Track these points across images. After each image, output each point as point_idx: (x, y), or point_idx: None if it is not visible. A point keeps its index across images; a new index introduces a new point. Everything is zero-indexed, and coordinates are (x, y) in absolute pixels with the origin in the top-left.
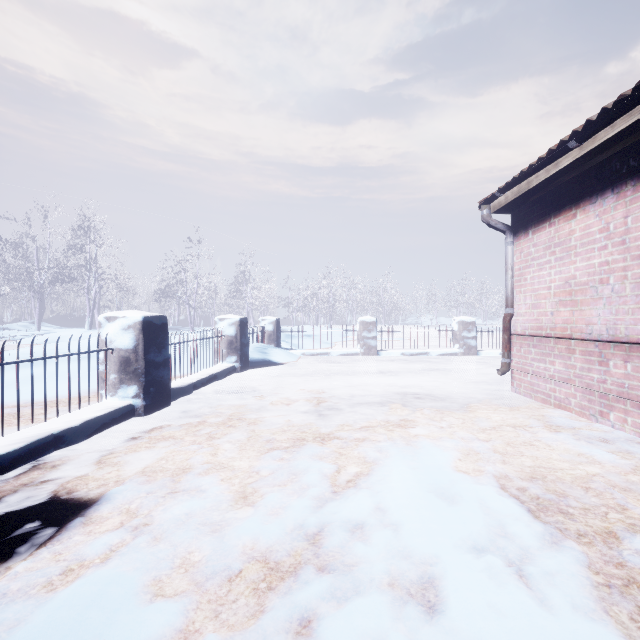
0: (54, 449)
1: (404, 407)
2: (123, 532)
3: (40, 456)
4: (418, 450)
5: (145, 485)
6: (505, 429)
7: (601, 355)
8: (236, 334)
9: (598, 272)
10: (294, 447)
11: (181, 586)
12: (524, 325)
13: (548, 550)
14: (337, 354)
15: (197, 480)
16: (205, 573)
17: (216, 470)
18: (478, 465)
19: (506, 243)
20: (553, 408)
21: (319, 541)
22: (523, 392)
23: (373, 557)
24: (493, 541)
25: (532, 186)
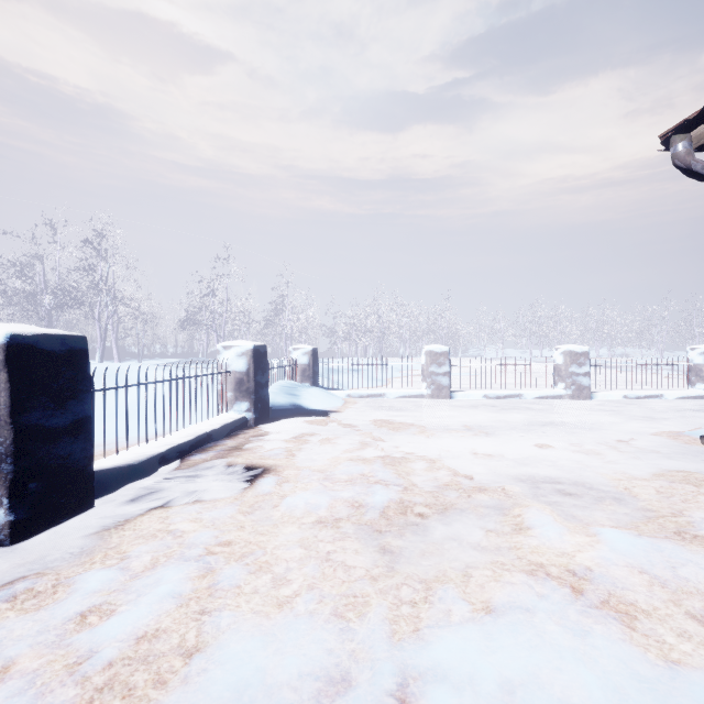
0: None
1: (555, 524)
2: None
3: None
4: None
5: None
6: None
7: None
8: (248, 369)
9: None
10: None
11: None
12: None
13: None
14: (395, 396)
15: None
16: None
17: None
18: None
19: None
20: None
21: None
22: None
23: None
24: None
25: None
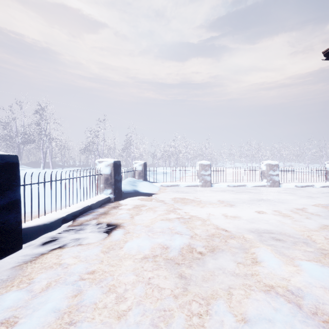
0: None
1: (275, 258)
2: None
3: None
4: None
5: None
6: None
7: None
8: (111, 173)
9: None
10: None
11: None
12: None
13: None
14: (184, 186)
15: None
16: None
17: None
18: None
19: None
20: None
21: None
22: None
23: None
24: None
25: None
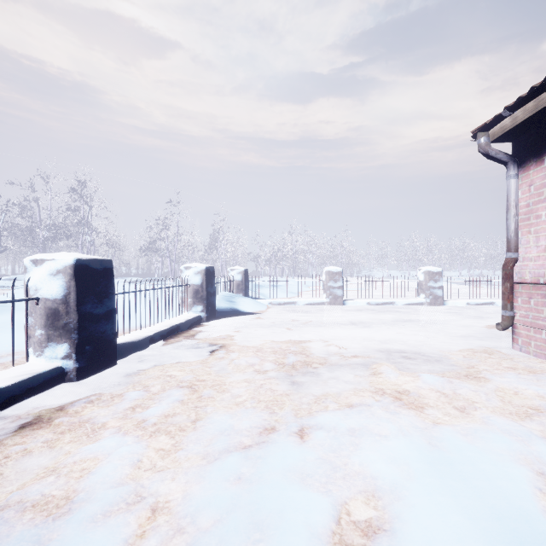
0: None
1: (396, 371)
2: None
3: None
4: (457, 464)
5: None
6: None
7: None
8: (202, 283)
9: None
10: (259, 448)
11: None
12: (537, 271)
13: None
14: (303, 303)
15: (77, 545)
16: None
17: (125, 508)
18: None
19: (508, 176)
20: None
21: None
22: (534, 352)
23: None
24: None
25: None
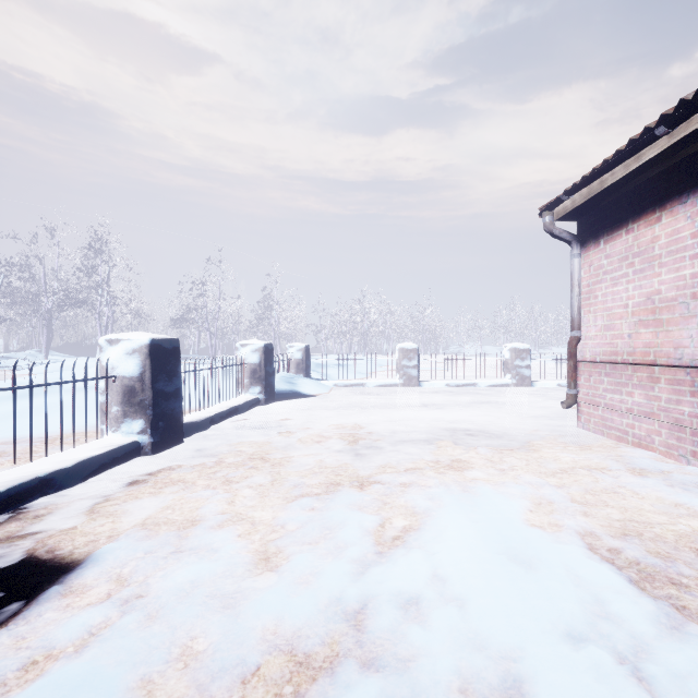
0: (40, 495)
1: (455, 445)
2: (109, 608)
3: (22, 504)
4: (478, 498)
5: (144, 542)
6: (579, 472)
7: (694, 384)
8: (260, 362)
9: (690, 285)
10: (327, 494)
11: (177, 690)
12: (594, 350)
13: (669, 640)
14: (373, 385)
15: (208, 536)
16: (211, 671)
17: (232, 523)
18: (554, 518)
19: (572, 255)
20: (631, 447)
21: (362, 623)
22: (593, 428)
23: (435, 648)
24: (592, 625)
25: (606, 186)
